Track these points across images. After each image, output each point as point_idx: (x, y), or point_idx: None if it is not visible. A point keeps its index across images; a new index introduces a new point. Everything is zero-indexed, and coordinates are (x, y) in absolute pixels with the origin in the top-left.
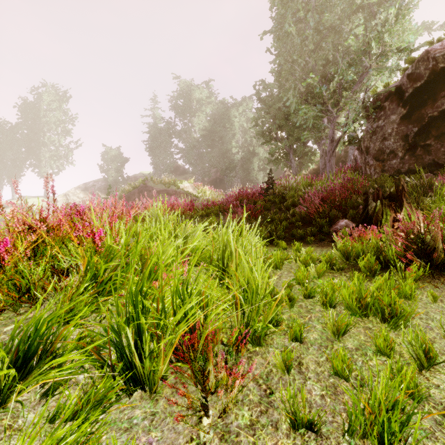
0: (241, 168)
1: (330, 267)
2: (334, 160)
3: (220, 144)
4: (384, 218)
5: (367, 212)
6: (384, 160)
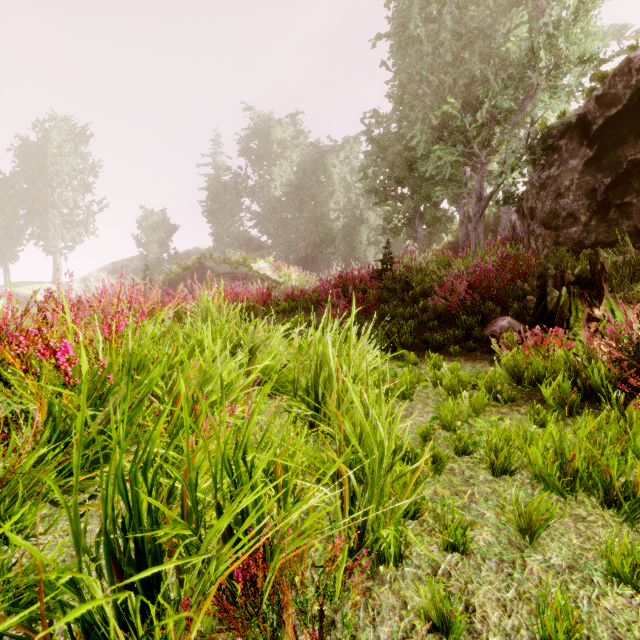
0: (343, 241)
1: (493, 396)
2: (482, 227)
3: (311, 207)
4: (573, 316)
5: (544, 306)
6: (559, 228)
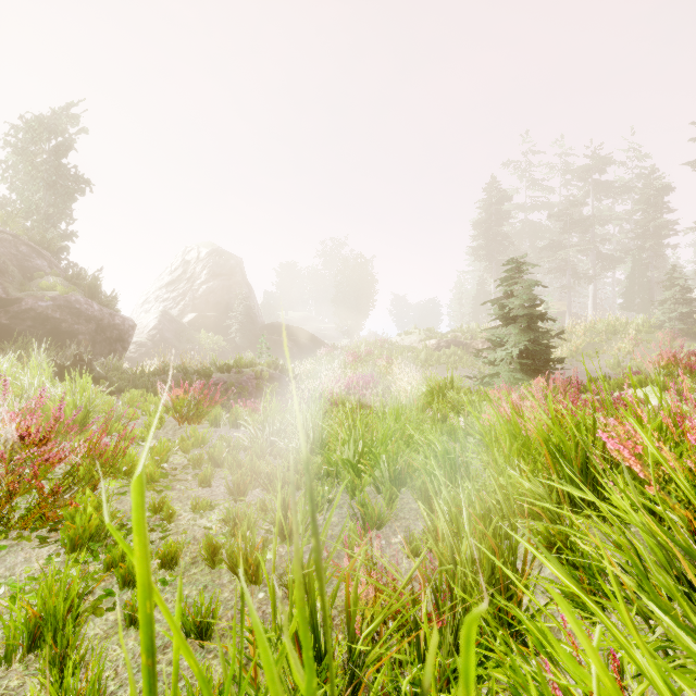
0: None
1: None
2: None
3: None
4: None
5: None
6: None
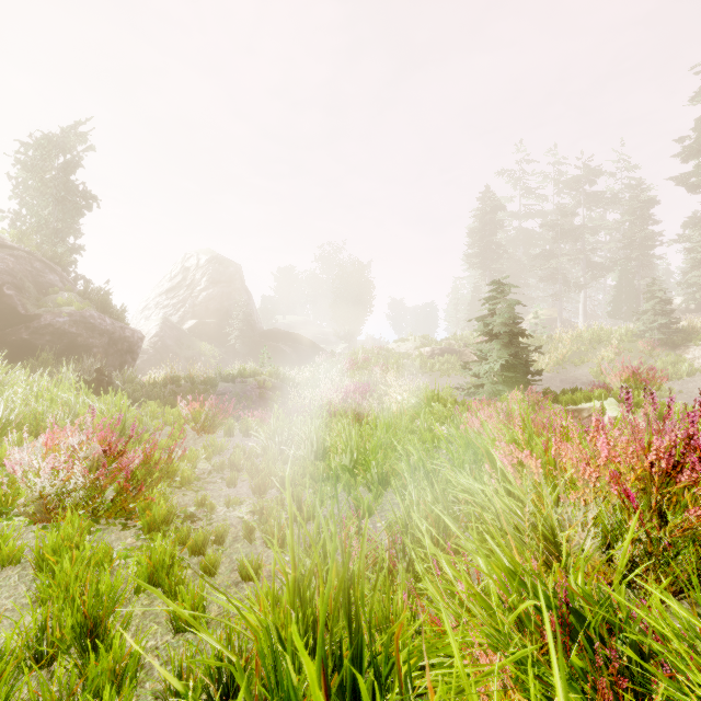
0: None
1: None
2: None
3: None
4: None
5: None
6: None
